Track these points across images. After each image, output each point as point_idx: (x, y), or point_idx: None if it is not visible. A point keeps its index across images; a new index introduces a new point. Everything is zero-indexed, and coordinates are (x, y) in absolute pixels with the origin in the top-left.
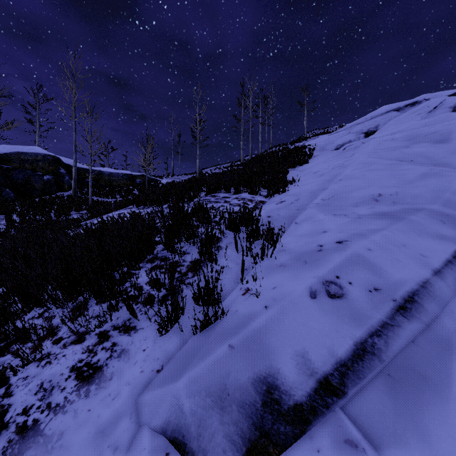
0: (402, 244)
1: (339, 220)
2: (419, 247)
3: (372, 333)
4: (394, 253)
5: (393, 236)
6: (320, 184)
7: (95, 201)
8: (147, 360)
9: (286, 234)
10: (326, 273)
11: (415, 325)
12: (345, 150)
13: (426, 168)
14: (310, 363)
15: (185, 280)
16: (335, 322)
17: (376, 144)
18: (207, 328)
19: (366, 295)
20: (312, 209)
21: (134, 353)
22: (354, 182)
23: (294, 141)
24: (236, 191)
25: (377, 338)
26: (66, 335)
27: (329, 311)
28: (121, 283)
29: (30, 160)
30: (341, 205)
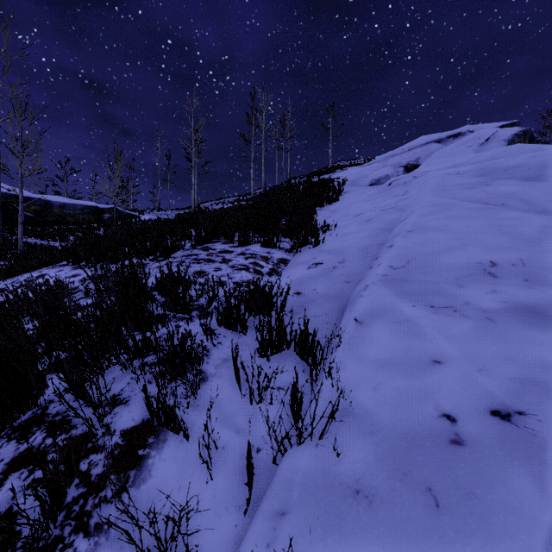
0: None
1: (452, 325)
2: None
3: None
4: None
5: None
6: (373, 235)
7: (31, 246)
8: None
9: (343, 350)
10: None
11: None
12: (392, 186)
13: (544, 218)
14: None
15: (92, 511)
16: None
17: (439, 179)
18: None
19: None
20: (380, 289)
21: None
22: (435, 235)
23: (318, 172)
24: (242, 241)
25: None
26: None
27: None
28: None
29: None
30: (431, 281)
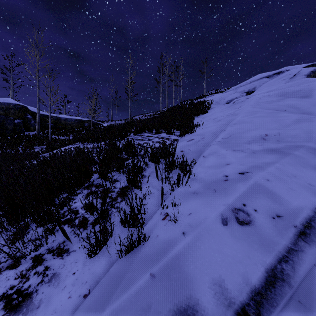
0: (293, 174)
1: (238, 154)
2: (306, 177)
3: (280, 259)
4: (288, 183)
5: (284, 168)
6: (219, 127)
7: (53, 139)
8: (76, 284)
9: (197, 165)
10: (234, 201)
11: (315, 250)
12: (235, 103)
13: (298, 115)
14: (227, 292)
15: (115, 204)
16: (247, 248)
17: (257, 99)
18: (131, 252)
19: (270, 221)
20: (215, 146)
21: (64, 277)
22: (245, 125)
23: (197, 97)
24: (156, 132)
25: (285, 264)
26: (4, 259)
27: (240, 238)
28: (60, 207)
29: (4, 108)
30: (237, 143)
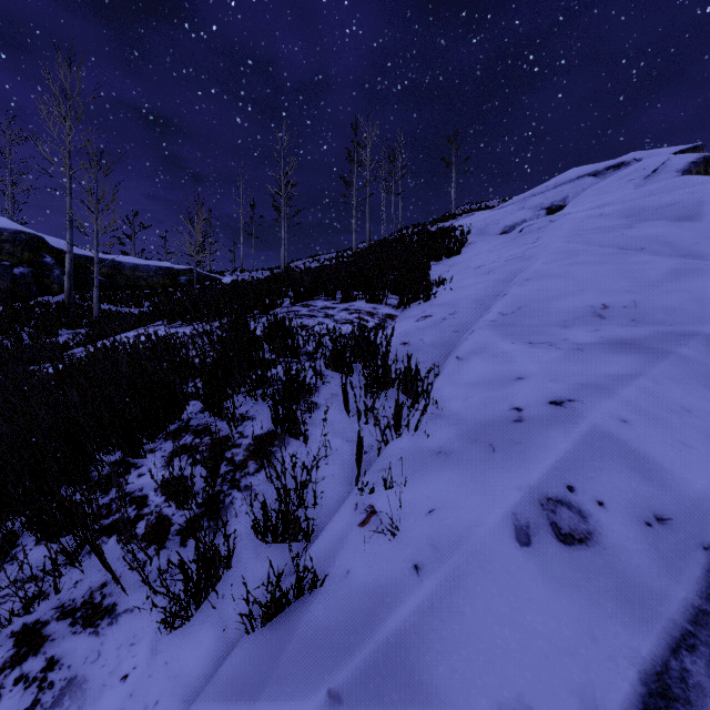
0: (683, 406)
1: (542, 354)
2: None
3: (676, 641)
4: (674, 428)
5: (661, 391)
6: (490, 286)
7: (106, 313)
8: None
9: (442, 379)
10: (545, 480)
11: None
12: (523, 233)
13: (676, 260)
14: None
15: (241, 479)
16: (586, 612)
17: (576, 223)
18: (279, 619)
19: (642, 534)
20: (485, 332)
21: (97, 690)
22: (553, 283)
23: (436, 220)
24: (345, 297)
25: (689, 657)
26: None
27: (566, 581)
28: (103, 488)
29: None
30: (537, 325)
